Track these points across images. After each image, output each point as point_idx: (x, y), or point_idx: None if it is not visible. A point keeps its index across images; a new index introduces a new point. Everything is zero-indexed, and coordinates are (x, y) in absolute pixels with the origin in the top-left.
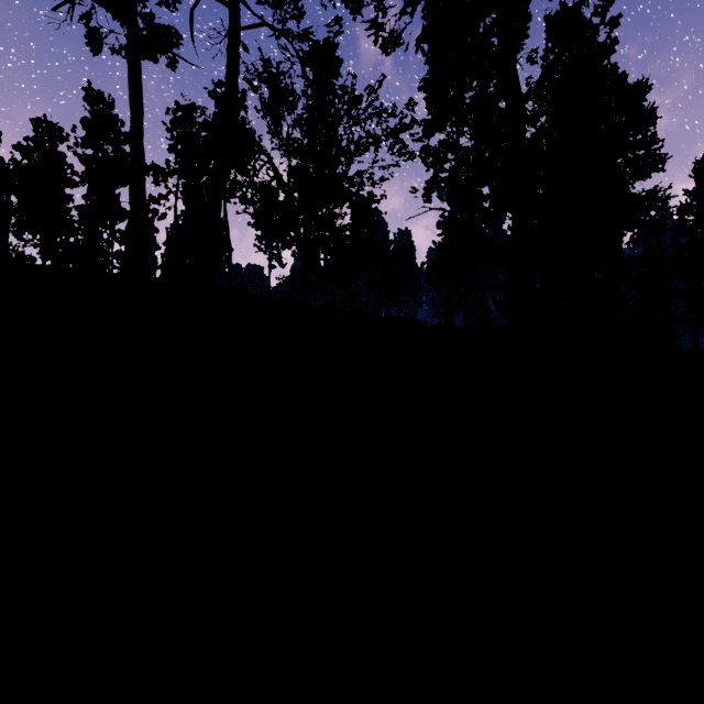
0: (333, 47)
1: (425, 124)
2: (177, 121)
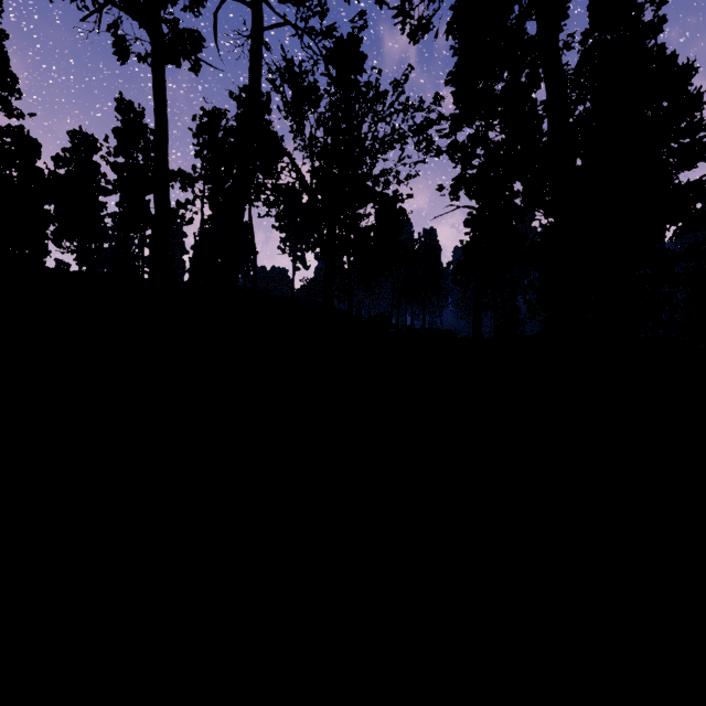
0: (357, 42)
1: (452, 119)
2: (203, 127)
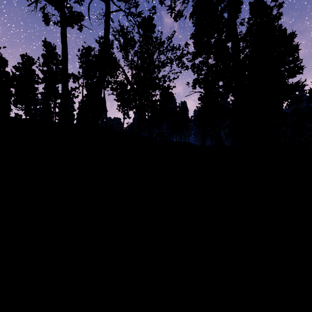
0: (152, 19)
1: (193, 54)
2: (83, 54)
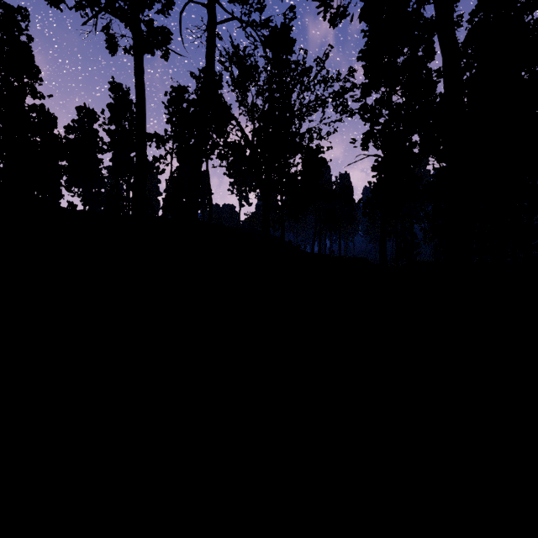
0: (288, 30)
1: (362, 87)
2: (172, 100)
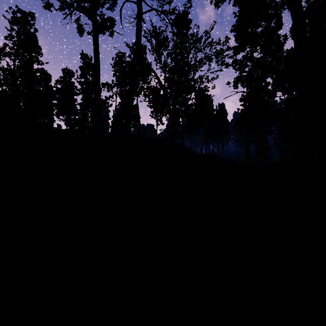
0: (187, 14)
1: (234, 48)
2: (116, 62)
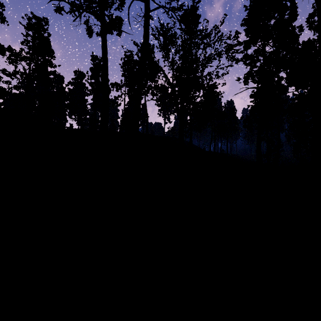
0: (196, 9)
1: (244, 43)
2: (125, 62)
